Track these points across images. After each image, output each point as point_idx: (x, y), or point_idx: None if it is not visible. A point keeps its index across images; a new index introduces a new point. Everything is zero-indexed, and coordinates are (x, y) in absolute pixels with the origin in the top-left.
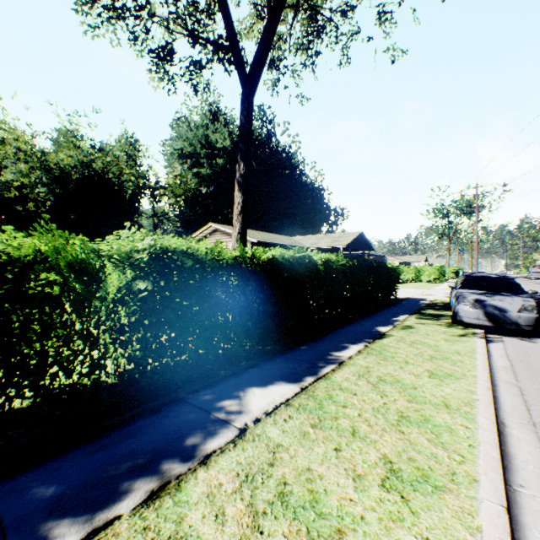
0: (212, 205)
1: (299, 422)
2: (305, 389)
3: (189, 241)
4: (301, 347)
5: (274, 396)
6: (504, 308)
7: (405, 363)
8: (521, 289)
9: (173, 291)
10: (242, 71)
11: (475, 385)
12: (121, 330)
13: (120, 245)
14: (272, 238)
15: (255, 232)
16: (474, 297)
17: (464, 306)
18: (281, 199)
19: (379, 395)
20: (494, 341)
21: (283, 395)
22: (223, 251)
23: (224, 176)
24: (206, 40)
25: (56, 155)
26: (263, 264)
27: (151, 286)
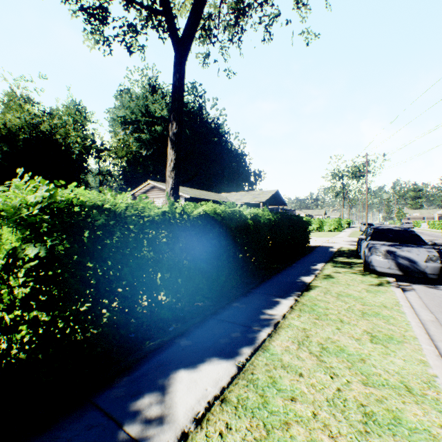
0: (151, 166)
1: (241, 437)
2: (243, 369)
3: (105, 194)
4: (233, 303)
5: (206, 385)
6: (413, 258)
7: (340, 322)
8: (422, 241)
9: (82, 255)
10: (175, 35)
11: (422, 351)
12: (12, 305)
13: (5, 198)
14: (203, 194)
15: (188, 189)
16: (385, 248)
17: (377, 257)
18: (210, 162)
19: (328, 374)
20: (406, 289)
21: (217, 381)
22: (147, 205)
23: (161, 141)
24: (140, 4)
25: (3, 116)
26: (194, 220)
27: (44, 252)
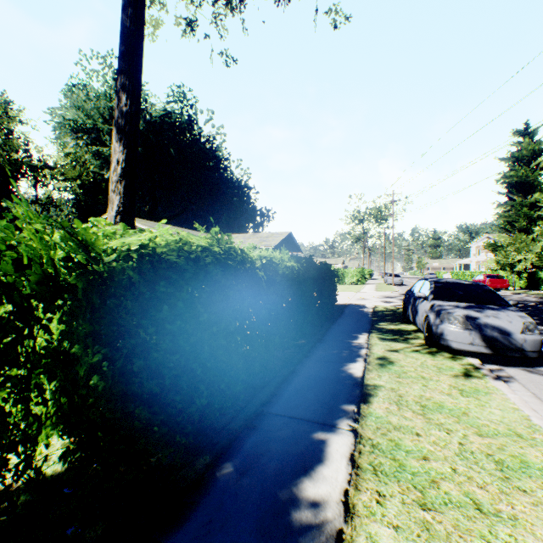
0: None
1: None
2: None
3: None
4: (224, 463)
5: None
6: (505, 328)
7: (479, 512)
8: (503, 300)
9: None
10: None
11: None
12: None
13: None
14: None
15: (171, 227)
16: (462, 312)
17: (452, 326)
18: (204, 194)
19: None
20: (505, 379)
21: None
22: None
23: None
24: None
25: None
26: (116, 267)
27: None
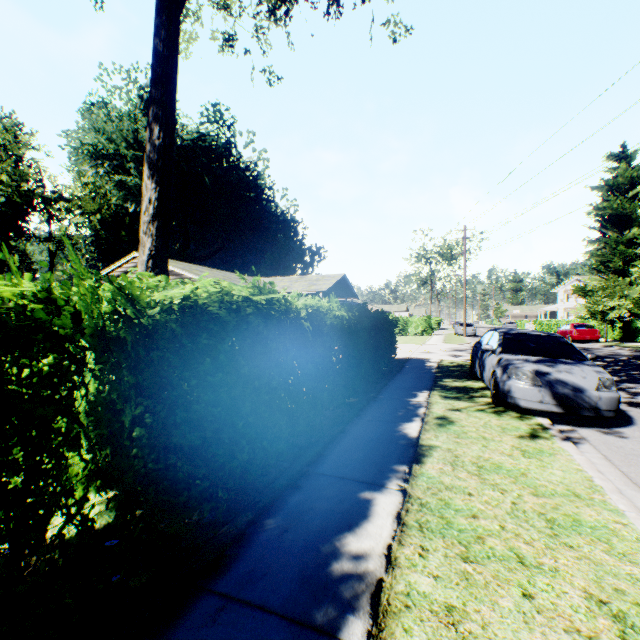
0: None
1: None
2: None
3: None
4: (266, 520)
5: None
6: (579, 385)
7: (521, 564)
8: (579, 353)
9: None
10: None
11: None
12: None
13: None
14: (229, 278)
15: (205, 269)
16: (532, 367)
17: (520, 382)
18: (244, 230)
19: None
20: (575, 440)
21: None
22: None
23: None
24: None
25: None
26: (159, 320)
27: None
